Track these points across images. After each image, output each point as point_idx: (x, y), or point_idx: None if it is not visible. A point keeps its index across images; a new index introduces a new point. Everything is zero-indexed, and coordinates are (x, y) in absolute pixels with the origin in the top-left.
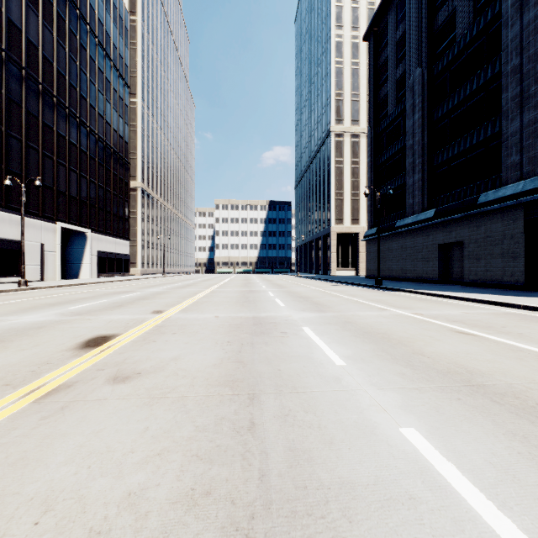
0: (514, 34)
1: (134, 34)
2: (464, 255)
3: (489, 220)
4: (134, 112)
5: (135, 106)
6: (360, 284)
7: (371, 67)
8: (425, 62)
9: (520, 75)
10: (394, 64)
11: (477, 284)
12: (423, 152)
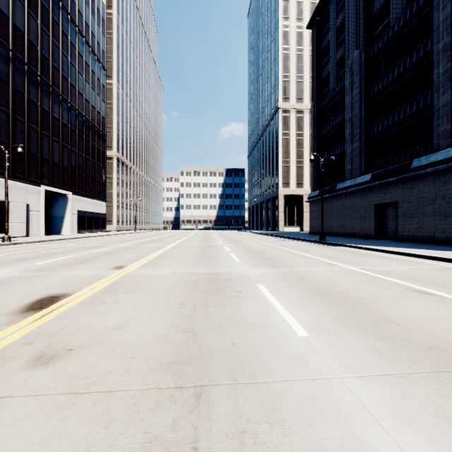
0: (445, 15)
1: (111, 25)
2: (398, 213)
3: (422, 183)
4: (110, 91)
5: (111, 86)
6: (305, 239)
7: (314, 51)
8: (363, 45)
9: (451, 52)
10: (334, 48)
11: (410, 240)
12: (360, 124)
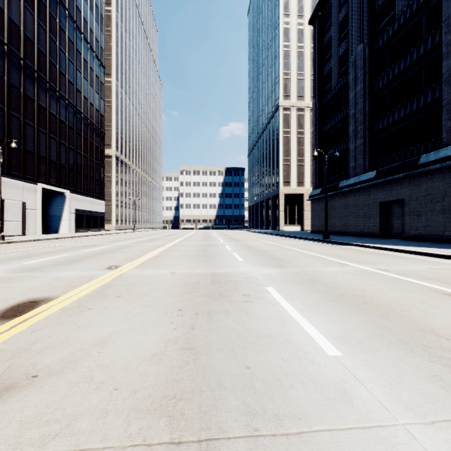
0: None
1: (110, 22)
2: (405, 211)
3: (430, 179)
4: (109, 89)
5: (110, 84)
6: (308, 238)
7: (316, 47)
8: (367, 39)
9: None
10: (337, 43)
11: (417, 238)
12: (364, 120)
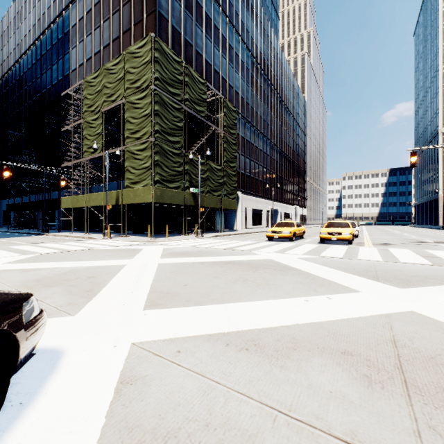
0: None
1: None
2: None
3: None
4: None
5: None
6: (436, 228)
7: None
8: None
9: None
10: None
11: None
12: None
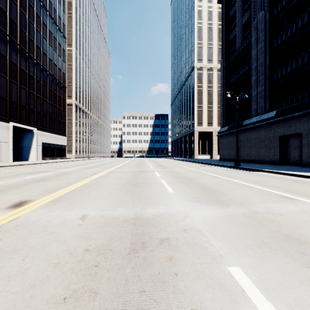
0: None
1: (71, 7)
2: (303, 143)
3: None
4: (70, 56)
5: (71, 52)
6: (221, 165)
7: (224, 20)
8: (267, 6)
9: None
10: (241, 14)
11: None
12: (265, 71)
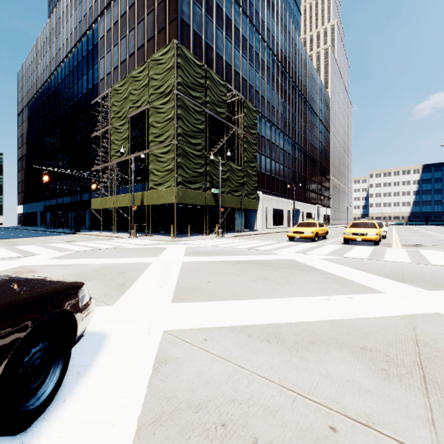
0: None
1: None
2: None
3: None
4: None
5: None
6: None
7: None
8: None
9: None
10: None
11: None
12: None
